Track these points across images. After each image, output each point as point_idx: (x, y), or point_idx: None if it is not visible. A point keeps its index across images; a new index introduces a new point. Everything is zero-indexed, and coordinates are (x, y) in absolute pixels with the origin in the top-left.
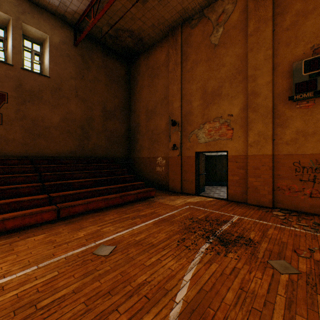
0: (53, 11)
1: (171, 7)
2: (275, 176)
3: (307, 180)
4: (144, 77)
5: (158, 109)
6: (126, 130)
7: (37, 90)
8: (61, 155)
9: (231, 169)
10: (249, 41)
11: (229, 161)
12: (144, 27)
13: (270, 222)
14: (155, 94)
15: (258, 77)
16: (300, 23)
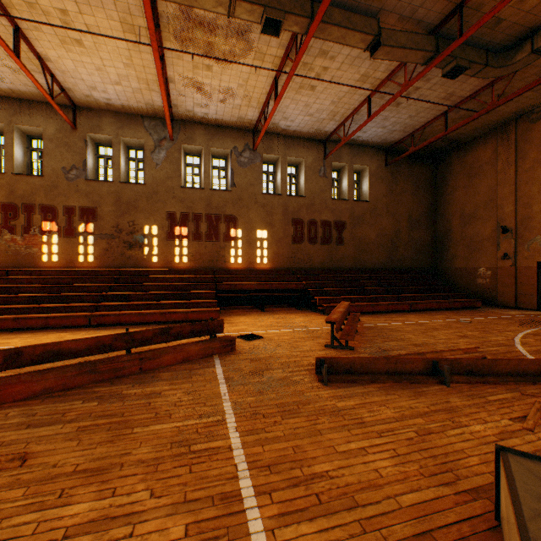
0: (372, 146)
1: (502, 112)
2: None
3: None
4: (458, 177)
5: (479, 214)
6: (431, 237)
7: (361, 214)
8: (376, 267)
9: None
10: None
11: None
12: (463, 132)
13: None
14: (475, 196)
15: None
16: None
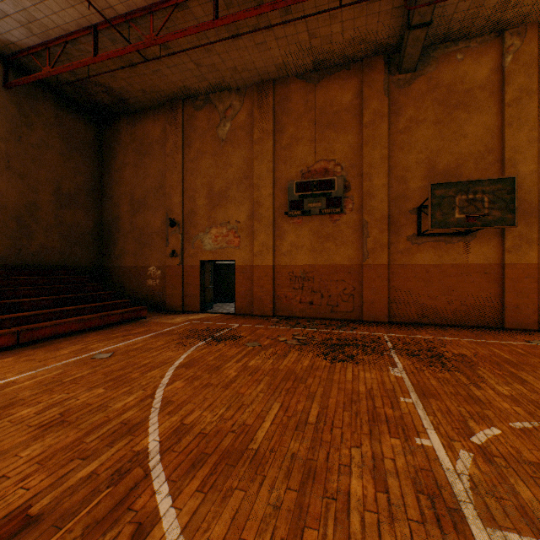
0: None
1: (170, 81)
2: (276, 286)
3: (298, 288)
4: (128, 151)
5: (151, 201)
6: (96, 224)
7: None
8: None
9: (238, 280)
10: (254, 148)
11: (236, 271)
12: (130, 88)
13: (264, 325)
14: (146, 179)
15: (262, 188)
16: (293, 147)
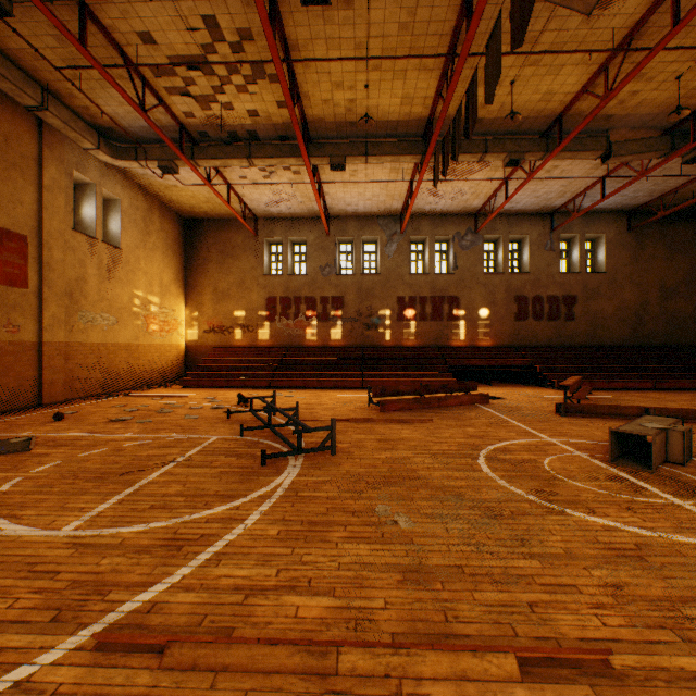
0: (610, 211)
1: None
2: None
3: None
4: None
5: None
6: (693, 308)
7: (595, 287)
8: (615, 344)
9: None
10: None
11: None
12: None
13: None
14: None
15: None
16: None
